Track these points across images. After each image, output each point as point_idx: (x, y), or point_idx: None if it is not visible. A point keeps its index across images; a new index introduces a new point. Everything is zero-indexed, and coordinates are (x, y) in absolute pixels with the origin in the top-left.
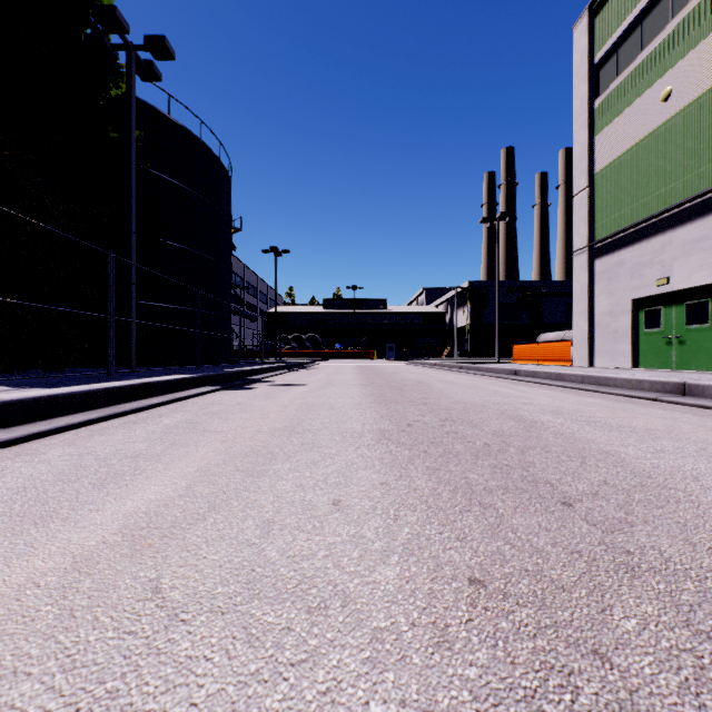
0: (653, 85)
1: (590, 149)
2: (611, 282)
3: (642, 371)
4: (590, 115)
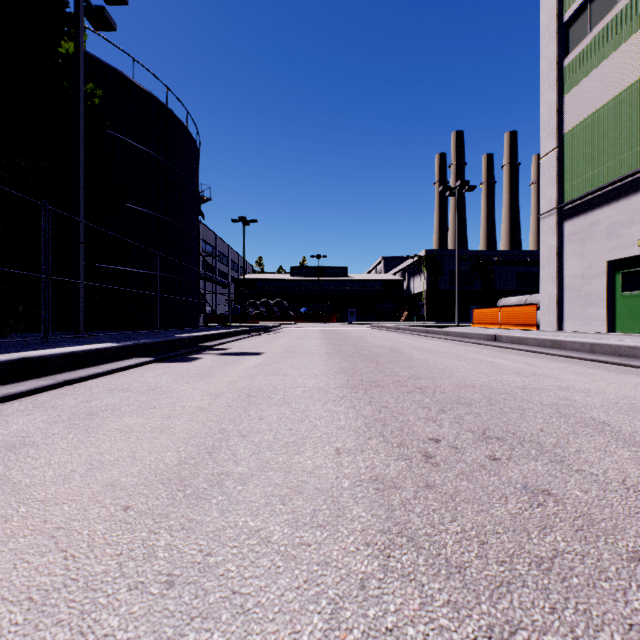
0: (634, 34)
1: (558, 109)
2: (583, 243)
3: (621, 335)
4: (558, 74)
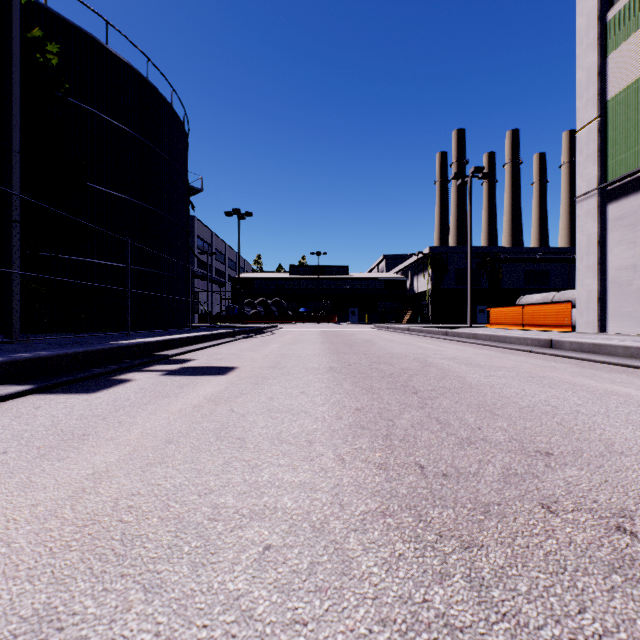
0: None
1: (601, 72)
2: (634, 228)
3: None
4: (601, 30)
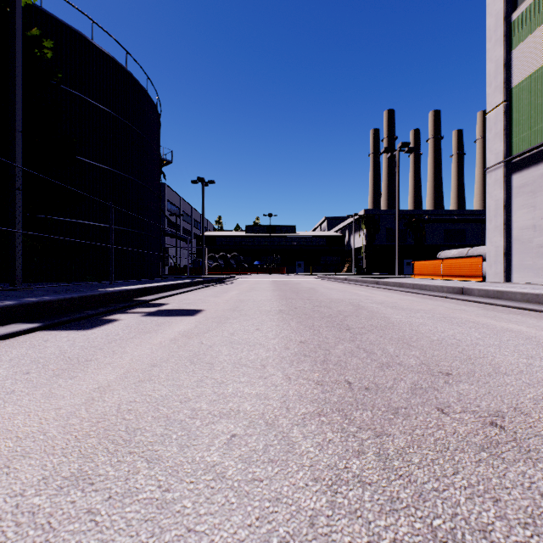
0: None
1: (506, 63)
2: (534, 195)
3: None
4: (506, 29)
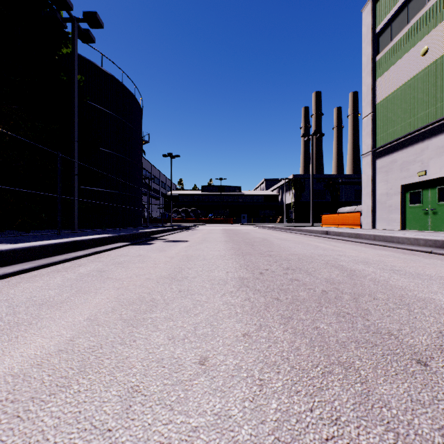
0: (415, 45)
1: (373, 88)
2: (387, 174)
3: (408, 231)
4: (373, 66)
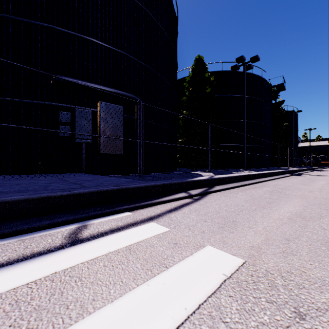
0: None
1: None
2: None
3: None
4: None
